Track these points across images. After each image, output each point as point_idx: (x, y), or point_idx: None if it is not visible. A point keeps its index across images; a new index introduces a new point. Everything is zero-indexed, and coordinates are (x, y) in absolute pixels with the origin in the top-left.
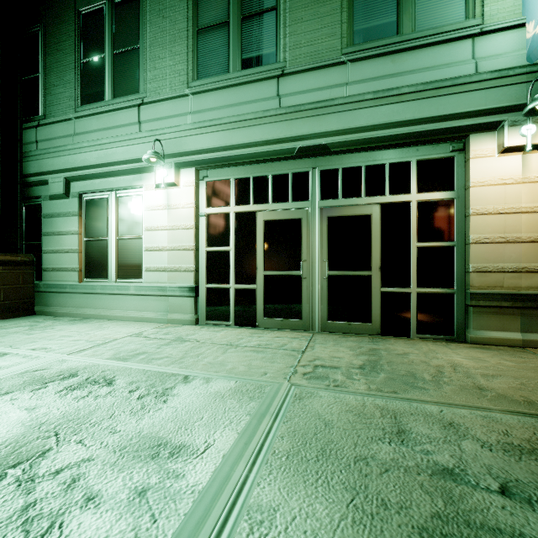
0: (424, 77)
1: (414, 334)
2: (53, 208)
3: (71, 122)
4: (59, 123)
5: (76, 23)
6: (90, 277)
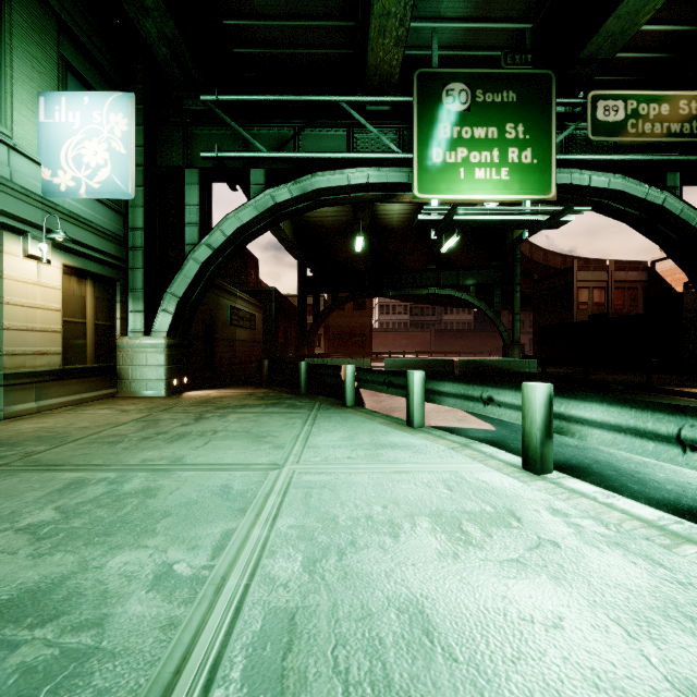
0: None
1: None
2: None
3: None
4: None
5: None
6: None
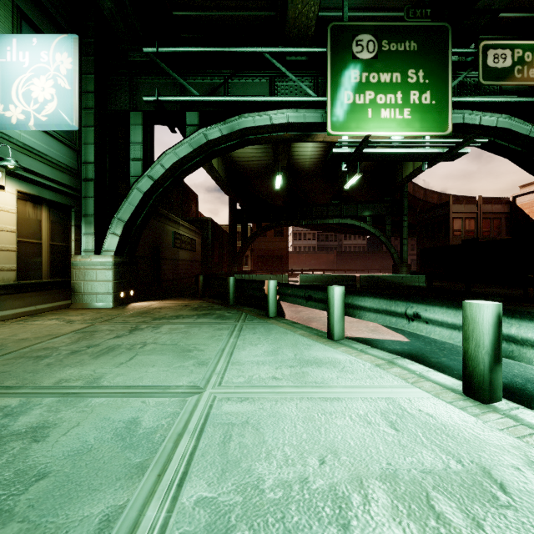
0: None
1: None
2: None
3: None
4: None
5: None
6: None
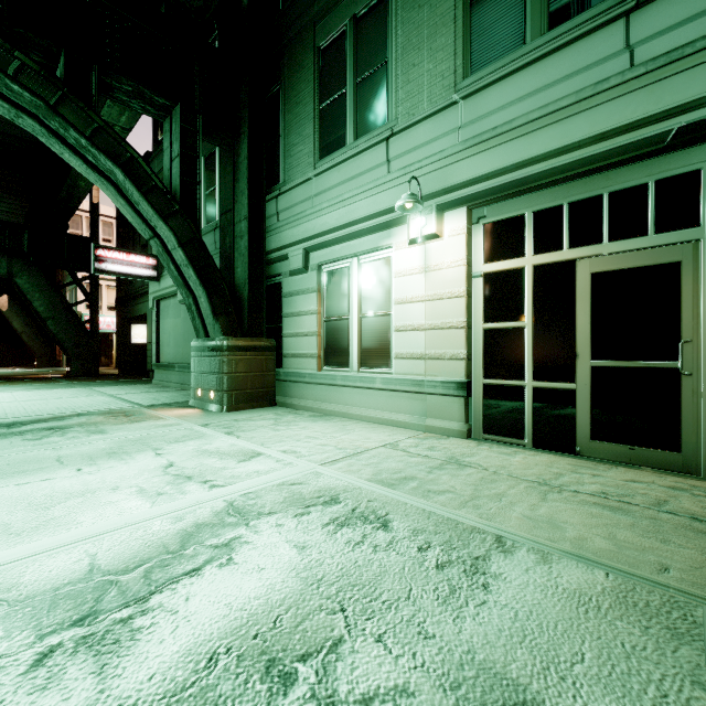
0: None
1: None
2: (292, 286)
3: (310, 182)
4: (298, 186)
5: (315, 64)
6: (329, 365)
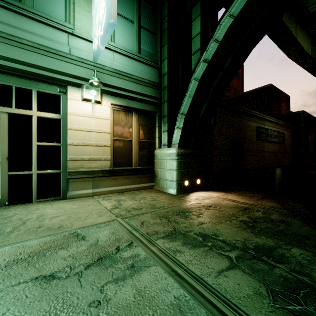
0: (39, 40)
1: (35, 200)
2: None
3: None
4: None
5: None
6: None
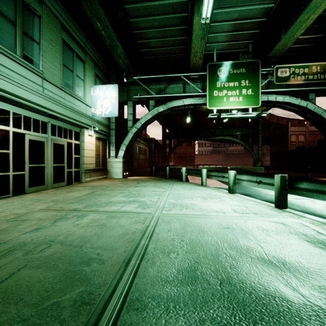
0: (79, 109)
1: (73, 183)
2: None
3: None
4: None
5: None
6: None
